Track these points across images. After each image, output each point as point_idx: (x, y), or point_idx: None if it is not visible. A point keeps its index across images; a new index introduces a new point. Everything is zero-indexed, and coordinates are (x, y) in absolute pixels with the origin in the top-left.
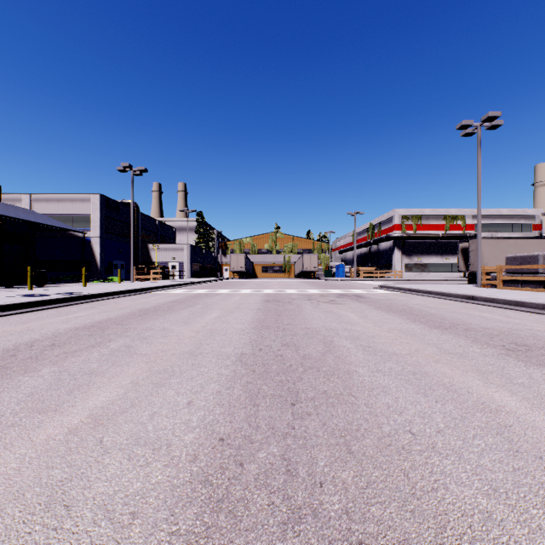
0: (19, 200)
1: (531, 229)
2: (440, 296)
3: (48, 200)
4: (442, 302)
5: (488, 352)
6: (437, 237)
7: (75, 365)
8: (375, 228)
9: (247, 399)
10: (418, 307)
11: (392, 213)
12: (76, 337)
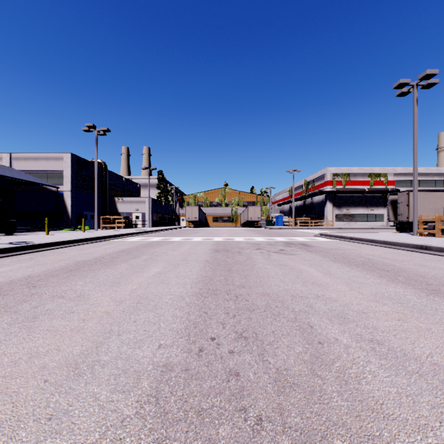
0: (0, 159)
1: None
2: (387, 245)
3: (25, 159)
4: (395, 252)
5: None
6: (363, 191)
7: None
8: (309, 184)
9: None
10: (377, 259)
11: (325, 171)
12: None
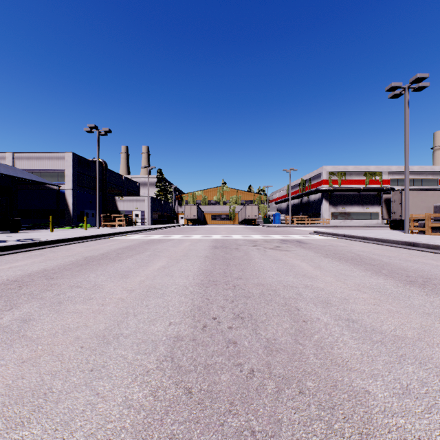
0: (3, 158)
1: (438, 183)
2: (378, 242)
3: (28, 158)
4: (384, 249)
5: None
6: (358, 190)
7: None
8: (306, 183)
9: None
10: (366, 255)
11: (321, 170)
12: None
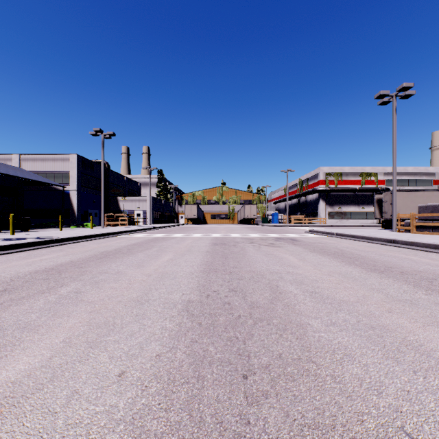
0: (10, 160)
1: (432, 184)
2: (364, 240)
3: (34, 160)
4: (367, 245)
5: (437, 300)
6: (354, 190)
7: (13, 316)
8: (304, 183)
9: (190, 368)
10: (348, 250)
11: (318, 170)
12: (31, 281)
